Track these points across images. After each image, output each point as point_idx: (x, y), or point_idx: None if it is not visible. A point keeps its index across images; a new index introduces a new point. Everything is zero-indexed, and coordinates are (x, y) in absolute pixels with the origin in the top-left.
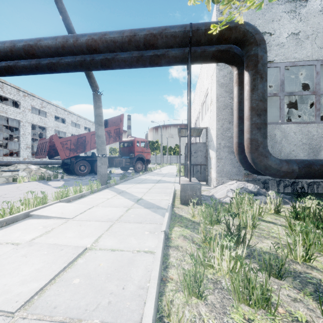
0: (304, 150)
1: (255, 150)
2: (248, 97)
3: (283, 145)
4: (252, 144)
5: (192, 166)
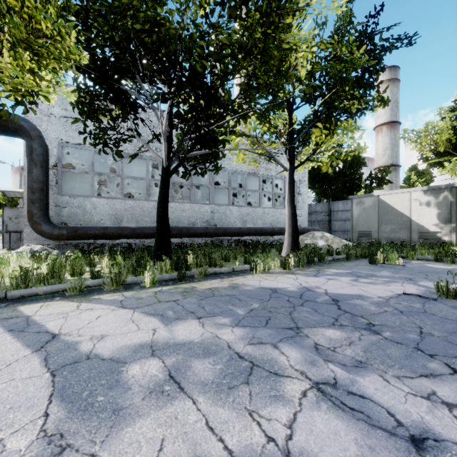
0: (110, 219)
1: (30, 219)
2: (26, 177)
3: (94, 215)
4: (29, 214)
5: (11, 234)
